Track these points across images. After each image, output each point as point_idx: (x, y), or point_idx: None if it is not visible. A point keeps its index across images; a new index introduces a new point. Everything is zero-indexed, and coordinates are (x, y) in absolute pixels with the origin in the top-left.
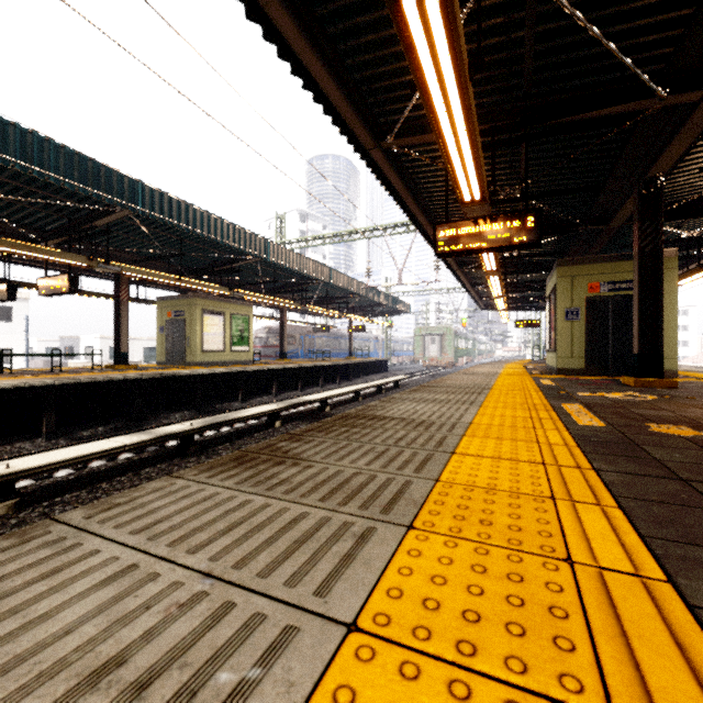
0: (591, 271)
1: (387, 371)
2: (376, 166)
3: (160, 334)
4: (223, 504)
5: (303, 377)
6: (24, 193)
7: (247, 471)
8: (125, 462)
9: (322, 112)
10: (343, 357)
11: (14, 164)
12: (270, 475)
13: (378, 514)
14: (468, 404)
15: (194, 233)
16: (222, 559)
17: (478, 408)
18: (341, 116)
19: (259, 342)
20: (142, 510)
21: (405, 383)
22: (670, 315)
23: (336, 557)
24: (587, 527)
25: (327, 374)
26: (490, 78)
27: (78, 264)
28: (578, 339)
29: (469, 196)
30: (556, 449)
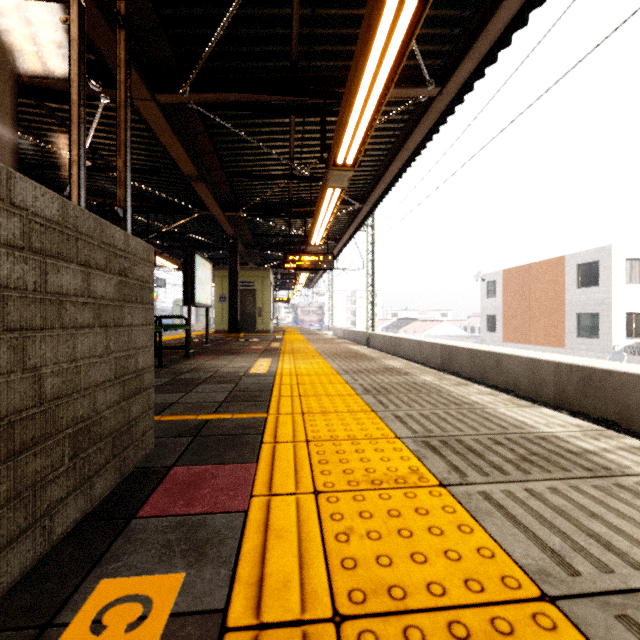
0: None
1: None
2: None
3: None
4: None
5: None
6: None
7: None
8: None
9: None
10: None
11: None
12: None
13: None
14: None
15: None
16: None
17: None
18: None
19: None
20: None
21: None
22: (267, 301)
23: None
24: None
25: None
26: None
27: None
28: (226, 313)
29: None
30: None
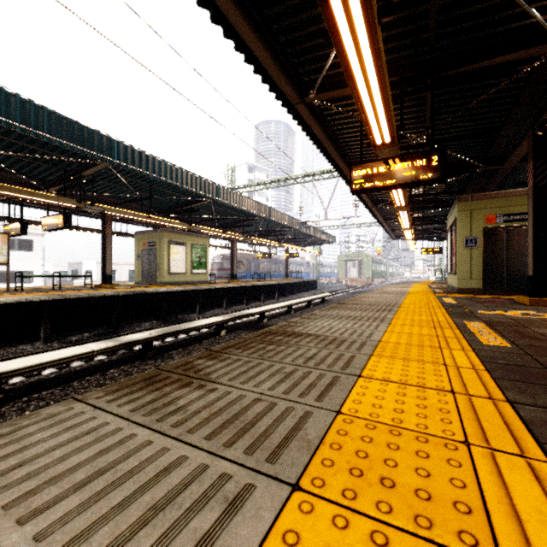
0: (488, 205)
1: (316, 289)
2: (301, 119)
3: (137, 260)
4: (103, 440)
5: (248, 294)
6: (29, 151)
7: (150, 394)
8: (97, 364)
9: (253, 71)
10: (281, 278)
11: (15, 126)
12: (171, 399)
13: (263, 462)
14: (378, 321)
15: (160, 180)
16: (50, 537)
17: (387, 325)
18: (269, 76)
19: (216, 266)
20: (16, 445)
21: (330, 299)
22: None
23: (190, 541)
24: (515, 497)
25: (268, 291)
26: (399, 35)
27: (70, 205)
28: (476, 264)
29: (380, 139)
30: (464, 373)
